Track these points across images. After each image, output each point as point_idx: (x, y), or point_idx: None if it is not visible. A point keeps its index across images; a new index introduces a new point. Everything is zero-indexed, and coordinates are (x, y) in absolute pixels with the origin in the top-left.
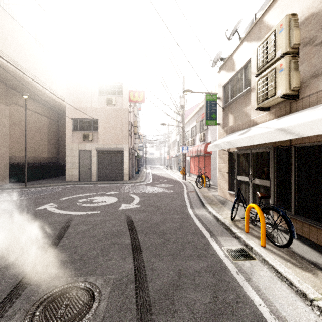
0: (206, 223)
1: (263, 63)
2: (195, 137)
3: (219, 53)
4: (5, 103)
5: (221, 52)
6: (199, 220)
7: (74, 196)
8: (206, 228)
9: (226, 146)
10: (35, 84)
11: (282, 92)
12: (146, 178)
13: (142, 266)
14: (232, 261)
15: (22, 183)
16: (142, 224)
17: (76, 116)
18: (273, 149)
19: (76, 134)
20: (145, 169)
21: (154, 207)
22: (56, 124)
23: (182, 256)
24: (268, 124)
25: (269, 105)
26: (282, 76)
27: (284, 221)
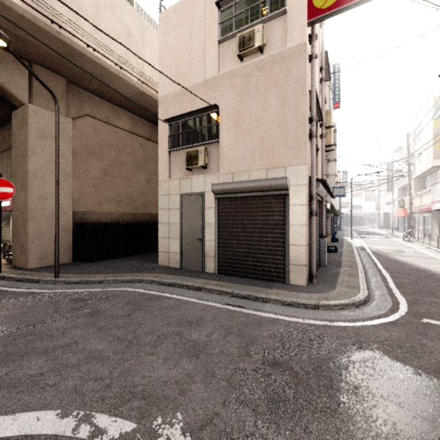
0: None
1: None
2: None
3: None
4: (69, 115)
5: None
6: None
7: None
8: None
9: None
10: (98, 57)
11: None
12: (369, 277)
13: None
14: None
15: (83, 265)
16: None
17: (176, 113)
18: None
19: (176, 157)
20: (347, 237)
21: None
22: None
23: None
24: None
25: None
26: None
27: None
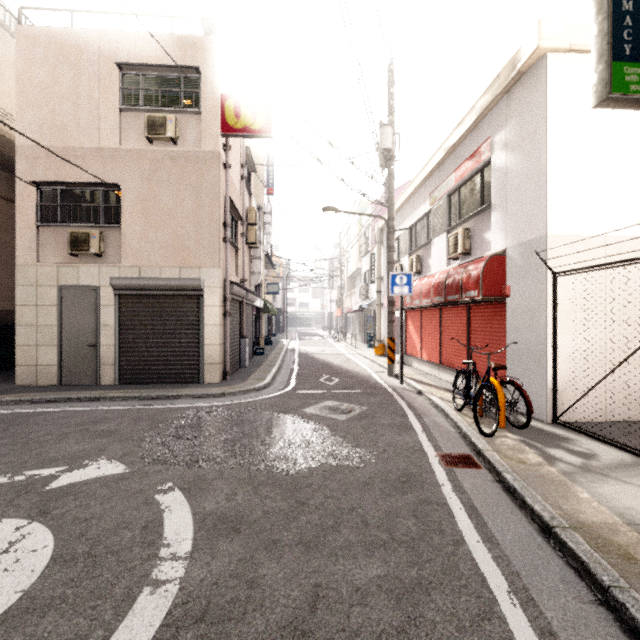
0: None
1: None
2: (427, 248)
3: None
4: None
5: None
6: None
7: None
8: None
9: None
10: None
11: None
12: (280, 372)
13: None
14: None
15: None
16: None
17: (50, 176)
18: None
19: (50, 235)
20: (285, 339)
21: None
22: None
23: None
24: None
25: None
26: None
27: None
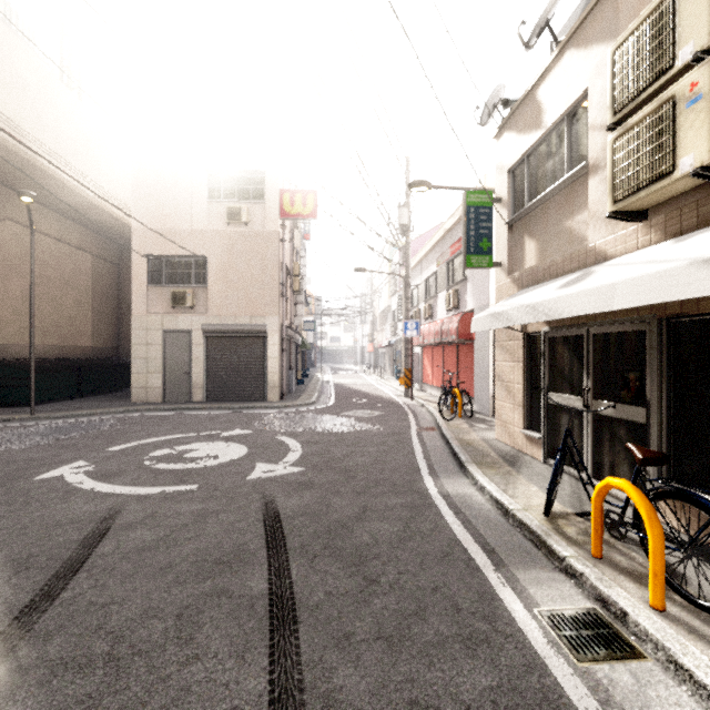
0: (476, 521)
1: (634, 88)
2: (436, 299)
3: (499, 88)
4: None
5: (502, 87)
6: (457, 511)
7: (143, 441)
8: (478, 537)
9: (526, 316)
10: (59, 173)
11: (698, 162)
12: (321, 396)
13: (296, 685)
14: (573, 666)
15: (26, 409)
16: (305, 524)
17: (157, 250)
18: (659, 323)
19: (156, 293)
20: (319, 373)
21: (338, 471)
22: (114, 270)
23: (420, 644)
24: (651, 254)
25: (649, 205)
26: (698, 116)
27: (695, 522)
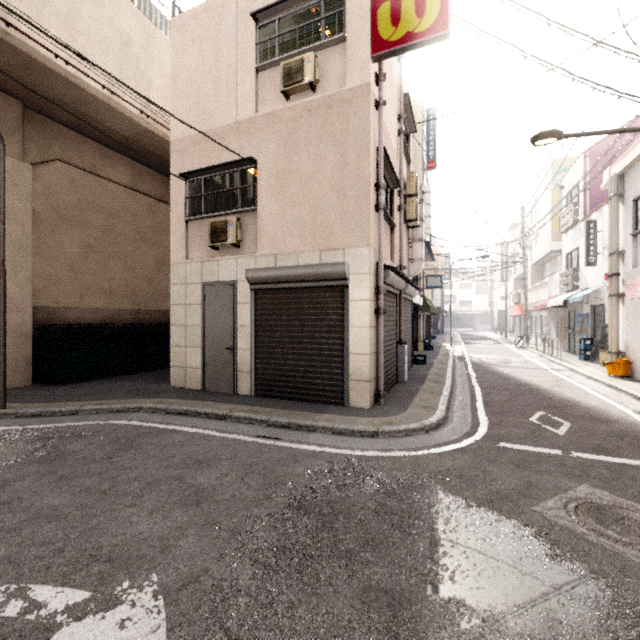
0: None
1: None
2: None
3: None
4: (26, 158)
5: None
6: None
7: None
8: None
9: None
10: (74, 74)
11: None
12: (455, 395)
13: None
14: None
15: (49, 389)
16: None
17: (196, 166)
18: None
19: (196, 229)
20: (447, 343)
21: None
22: None
23: None
24: None
25: None
26: None
27: None
